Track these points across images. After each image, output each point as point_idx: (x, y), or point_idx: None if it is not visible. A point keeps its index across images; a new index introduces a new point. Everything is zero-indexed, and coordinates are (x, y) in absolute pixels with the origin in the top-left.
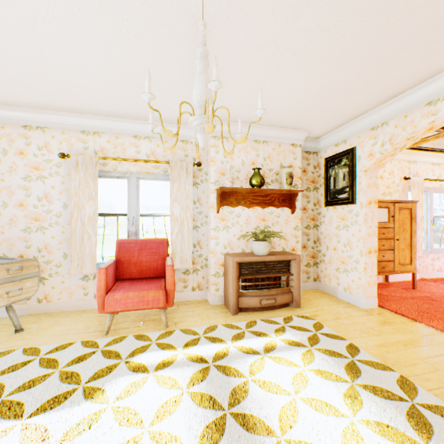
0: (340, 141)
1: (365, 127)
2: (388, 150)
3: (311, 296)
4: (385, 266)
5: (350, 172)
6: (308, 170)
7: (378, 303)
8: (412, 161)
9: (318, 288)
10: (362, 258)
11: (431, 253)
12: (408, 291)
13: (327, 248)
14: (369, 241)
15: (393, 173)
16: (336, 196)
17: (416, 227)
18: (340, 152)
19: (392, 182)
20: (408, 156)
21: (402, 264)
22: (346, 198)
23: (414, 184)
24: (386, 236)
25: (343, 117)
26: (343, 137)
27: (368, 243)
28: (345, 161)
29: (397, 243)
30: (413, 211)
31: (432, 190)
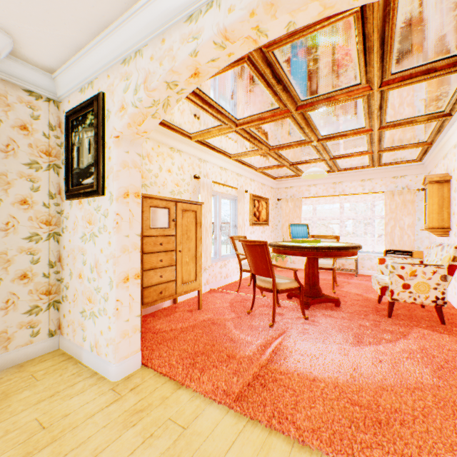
0: (87, 83)
1: (115, 57)
2: (145, 100)
3: (22, 380)
4: (165, 289)
5: (96, 136)
6: (35, 128)
7: (146, 356)
8: (203, 159)
9: (61, 347)
10: (113, 292)
11: (220, 260)
12: (194, 313)
13: (71, 275)
14: (126, 261)
15: (184, 168)
16: (82, 181)
17: (206, 234)
18: (85, 101)
19: (183, 179)
20: (200, 153)
21: (187, 282)
22: (92, 183)
23: (204, 185)
24: (166, 248)
25: (70, 17)
26: (89, 73)
27: (124, 265)
28: (91, 119)
29: (181, 256)
30: (199, 214)
31: (221, 195)
